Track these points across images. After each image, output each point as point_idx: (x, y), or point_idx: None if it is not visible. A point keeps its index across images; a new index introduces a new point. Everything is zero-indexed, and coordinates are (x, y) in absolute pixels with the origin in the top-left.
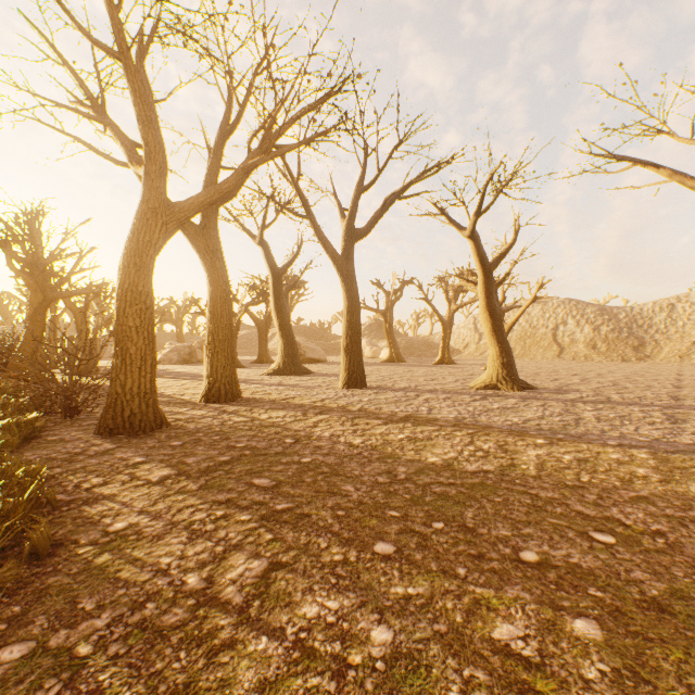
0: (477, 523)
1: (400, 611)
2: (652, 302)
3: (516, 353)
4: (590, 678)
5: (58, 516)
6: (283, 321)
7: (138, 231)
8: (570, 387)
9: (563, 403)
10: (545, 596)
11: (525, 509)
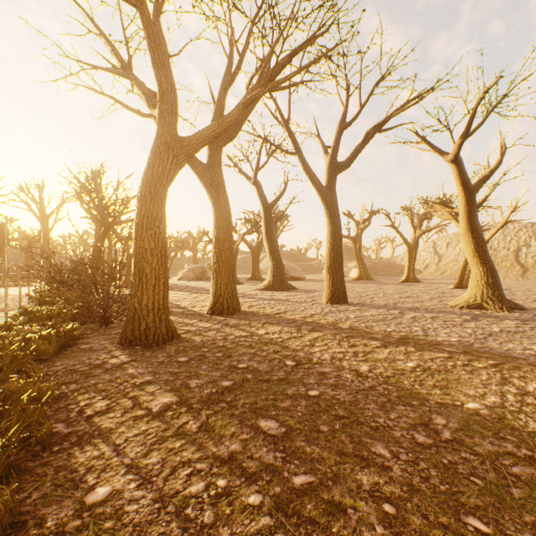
0: None
1: None
2: None
3: None
4: None
5: (43, 461)
6: (272, 247)
7: (153, 164)
8: None
9: None
10: None
11: None
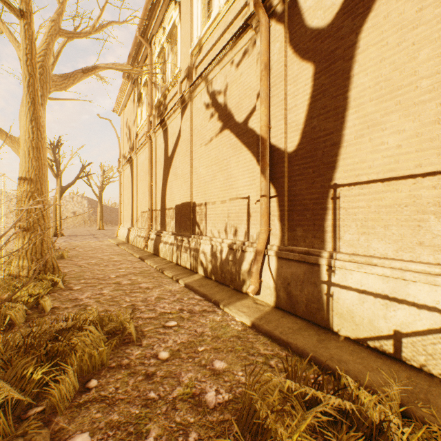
0: None
1: None
2: (51, 198)
3: None
4: None
5: None
6: None
7: None
8: None
9: None
10: None
11: None
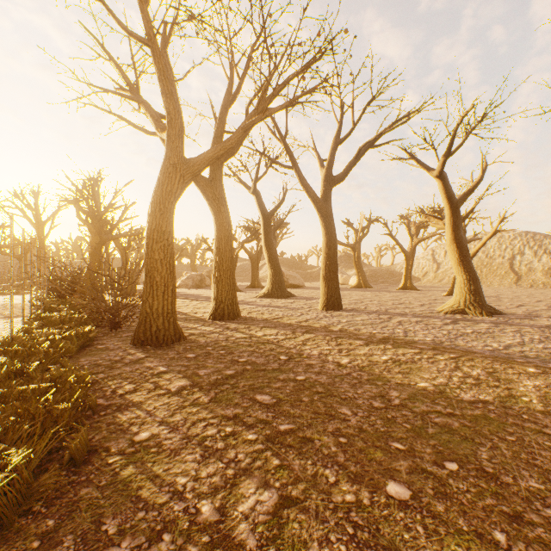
0: (496, 468)
1: None
2: None
3: None
4: None
5: (96, 420)
6: (272, 255)
7: (162, 183)
8: (539, 313)
9: (539, 329)
10: None
11: (548, 454)
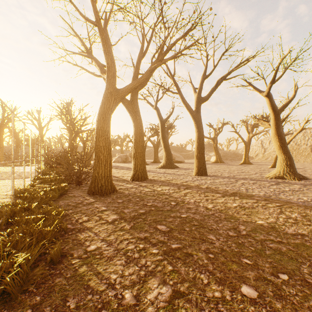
0: None
1: None
2: None
3: None
4: None
5: (66, 237)
6: (165, 144)
7: (104, 103)
8: None
9: None
10: None
11: None
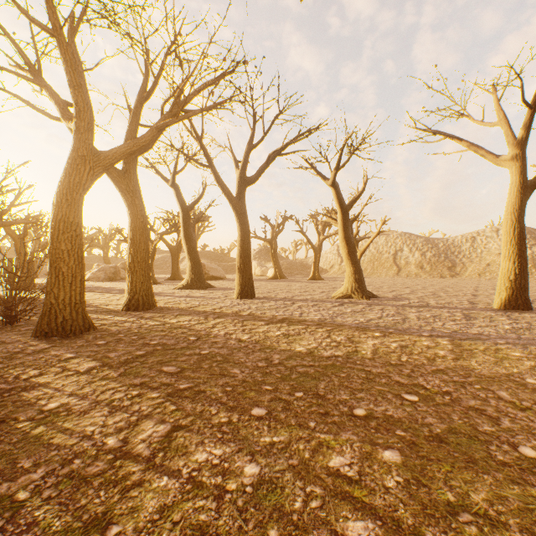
0: (326, 392)
1: (266, 453)
2: (460, 235)
3: (367, 272)
4: (389, 486)
5: None
6: (191, 247)
7: (69, 174)
8: (403, 296)
9: (396, 307)
10: (367, 437)
11: (360, 381)
